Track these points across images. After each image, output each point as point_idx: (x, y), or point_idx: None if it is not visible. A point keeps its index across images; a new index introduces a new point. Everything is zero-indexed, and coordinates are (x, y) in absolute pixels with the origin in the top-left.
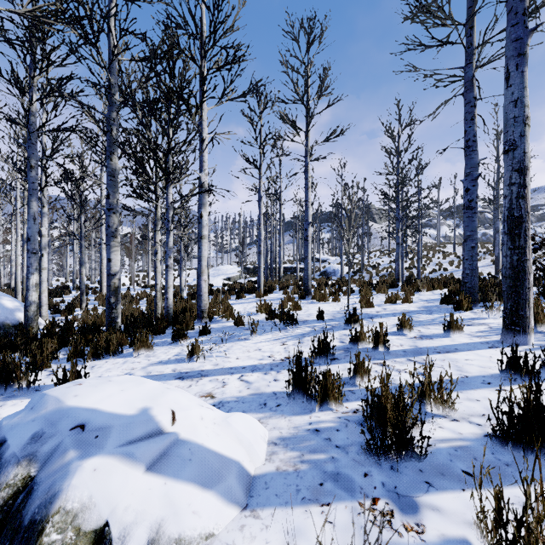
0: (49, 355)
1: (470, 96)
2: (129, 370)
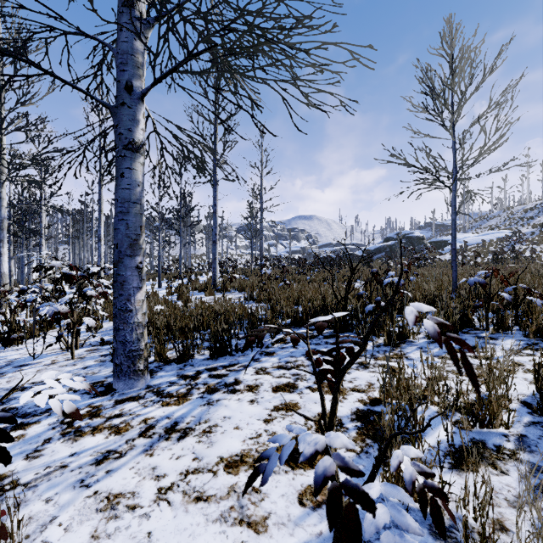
0: None
1: None
2: None
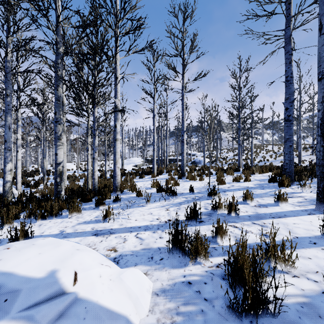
0: (12, 217)
1: (289, 48)
2: (63, 228)
